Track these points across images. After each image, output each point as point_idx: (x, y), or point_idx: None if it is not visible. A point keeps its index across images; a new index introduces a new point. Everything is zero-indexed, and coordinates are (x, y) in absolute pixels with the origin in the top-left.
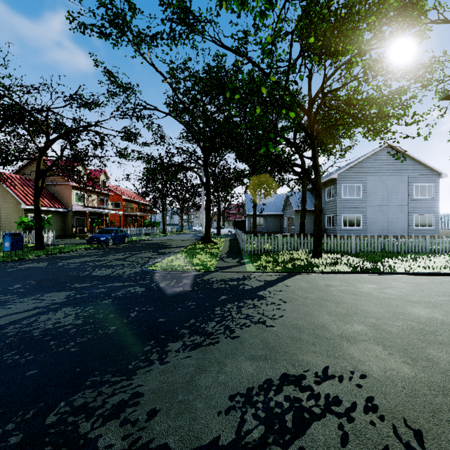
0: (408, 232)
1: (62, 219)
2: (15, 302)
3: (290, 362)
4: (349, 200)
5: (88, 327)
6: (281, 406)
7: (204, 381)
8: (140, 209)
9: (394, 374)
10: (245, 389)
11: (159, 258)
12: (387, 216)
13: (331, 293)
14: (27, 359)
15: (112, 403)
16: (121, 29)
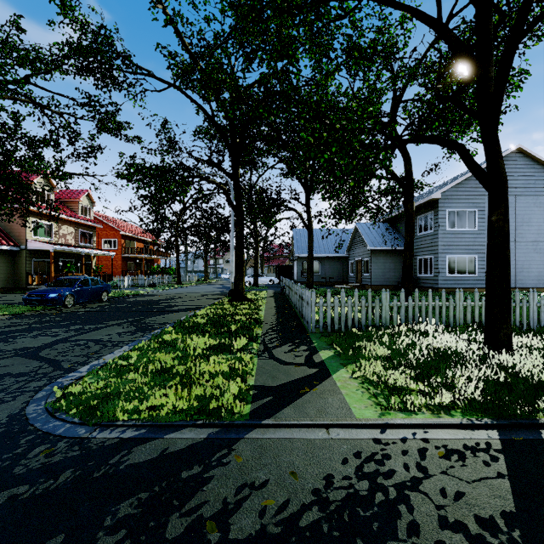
0: None
1: (10, 263)
2: None
3: None
4: (458, 232)
5: None
6: None
7: None
8: (146, 250)
9: None
10: None
11: (125, 345)
12: (515, 259)
13: None
14: None
15: None
16: None
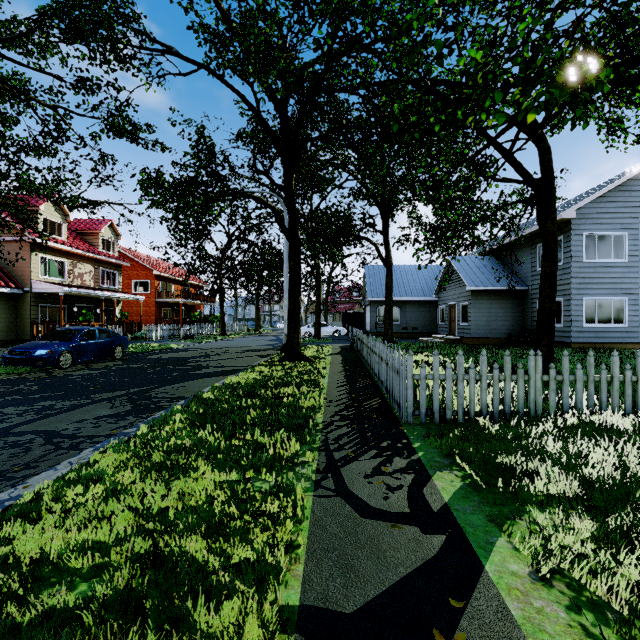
0: None
1: (11, 309)
2: None
3: None
4: (600, 265)
5: None
6: None
7: None
8: (185, 294)
9: None
10: None
11: (89, 447)
12: None
13: None
14: None
15: None
16: None
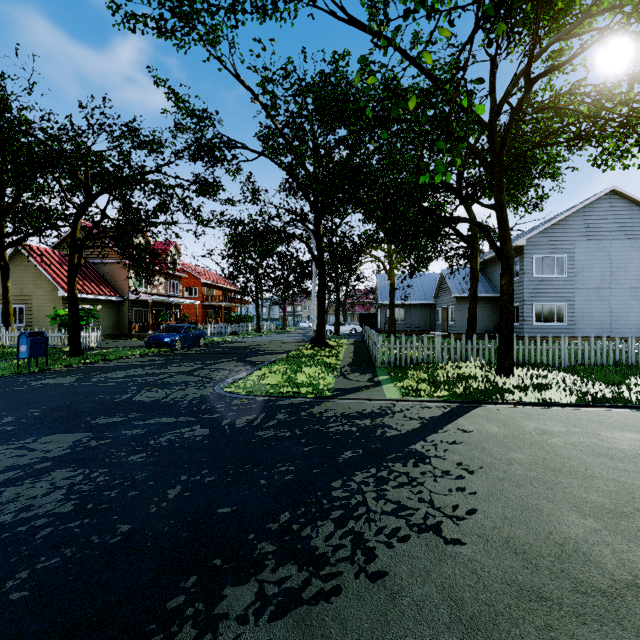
0: None
1: (115, 312)
2: None
3: None
4: (545, 280)
5: (76, 523)
6: None
7: None
8: (226, 298)
9: None
10: None
11: (244, 371)
12: (610, 306)
13: (557, 451)
14: None
15: None
16: (188, 21)
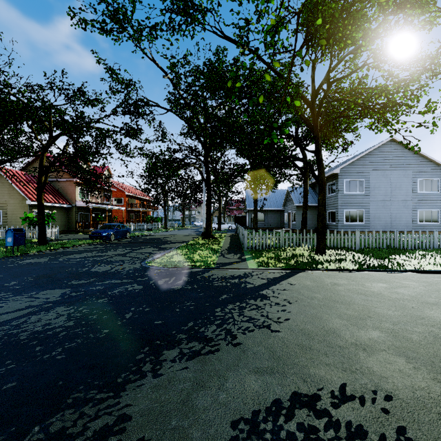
0: (412, 227)
1: (66, 215)
2: (8, 300)
3: (301, 377)
4: (351, 195)
5: (79, 330)
6: (294, 438)
7: (202, 401)
8: (143, 205)
9: (424, 395)
10: (250, 412)
11: (159, 254)
12: (391, 212)
13: (339, 293)
14: (8, 368)
15: (94, 430)
16: (122, 25)
